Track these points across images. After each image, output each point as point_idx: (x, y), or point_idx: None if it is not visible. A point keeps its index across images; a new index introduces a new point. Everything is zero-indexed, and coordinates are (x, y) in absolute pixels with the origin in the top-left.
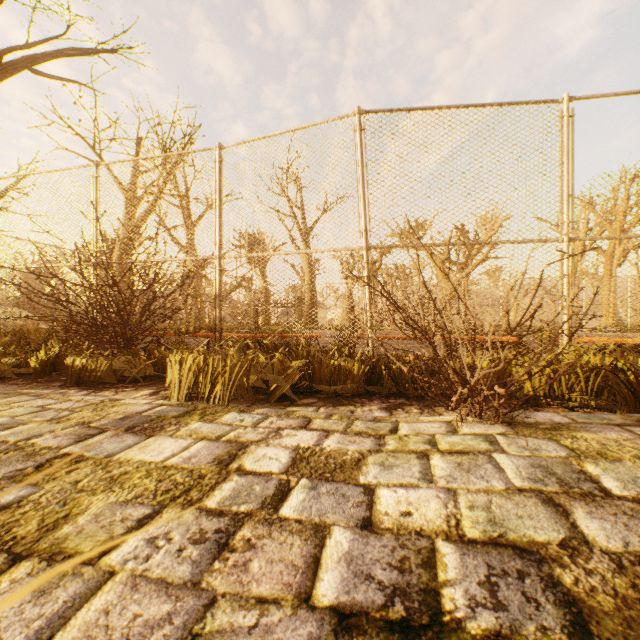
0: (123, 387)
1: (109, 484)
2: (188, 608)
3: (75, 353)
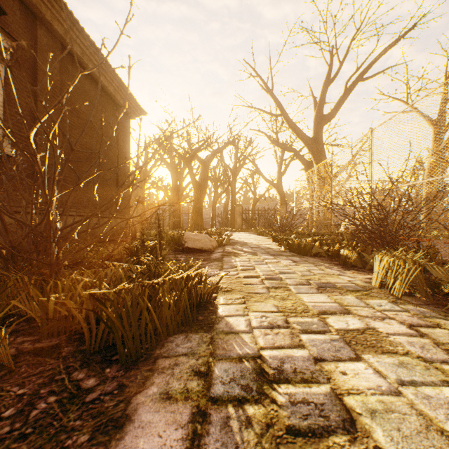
0: (361, 271)
1: (281, 300)
2: (245, 329)
3: (347, 247)
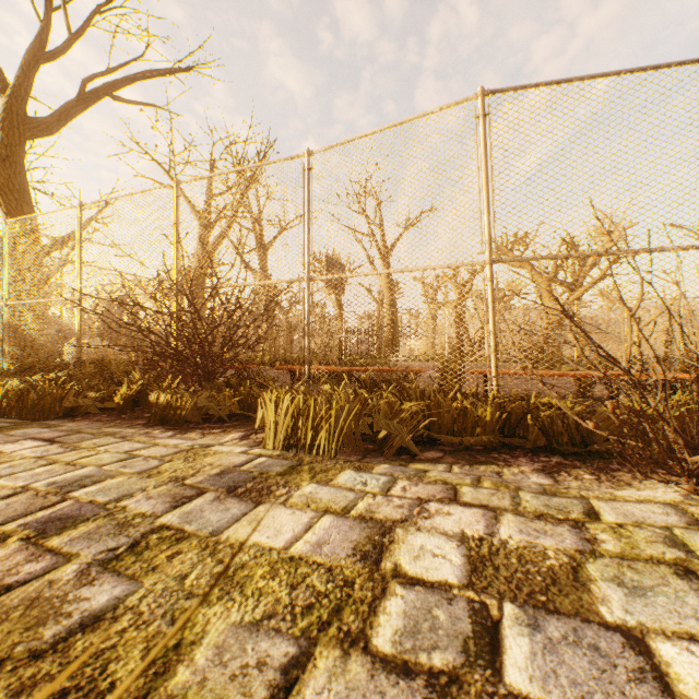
0: (209, 428)
1: (224, 585)
2: None
3: (158, 388)
